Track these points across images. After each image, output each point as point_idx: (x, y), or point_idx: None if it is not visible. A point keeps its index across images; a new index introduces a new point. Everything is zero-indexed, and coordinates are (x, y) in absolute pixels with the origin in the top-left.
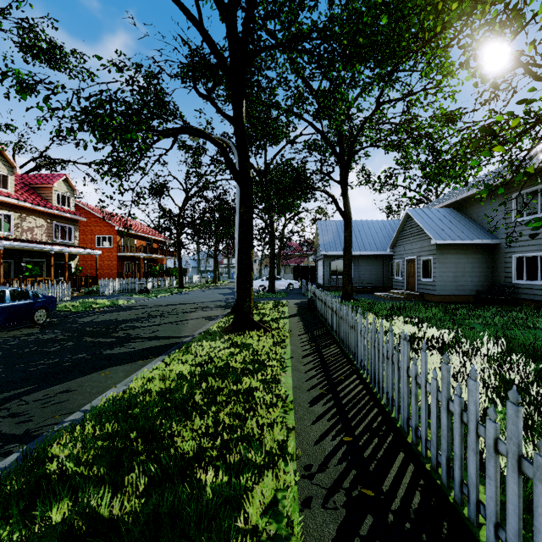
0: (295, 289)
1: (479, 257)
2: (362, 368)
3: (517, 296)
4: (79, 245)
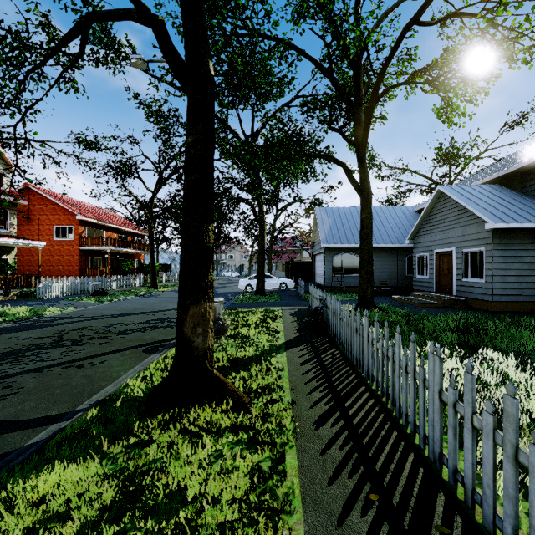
0: (288, 289)
1: None
2: None
3: None
4: (33, 236)
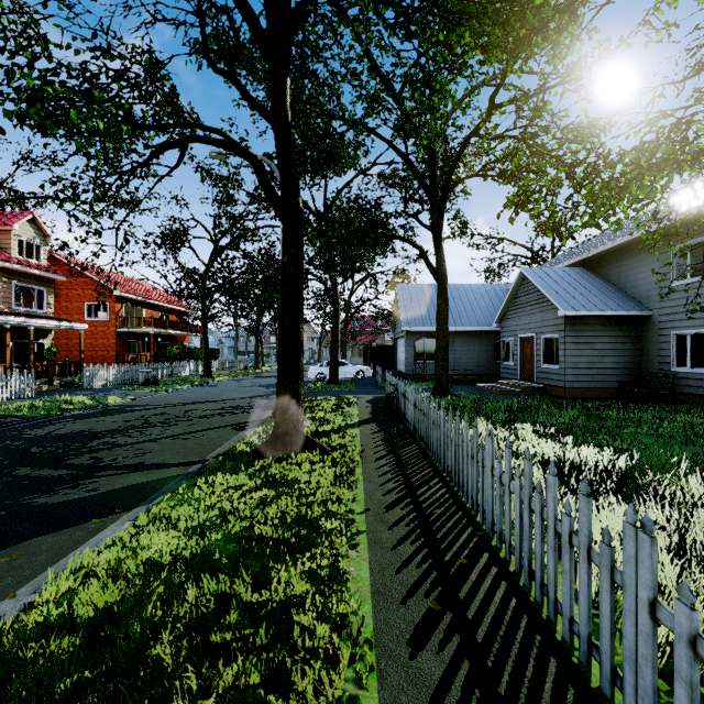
0: (366, 377)
1: (623, 334)
2: (497, 538)
3: (678, 390)
4: (60, 316)
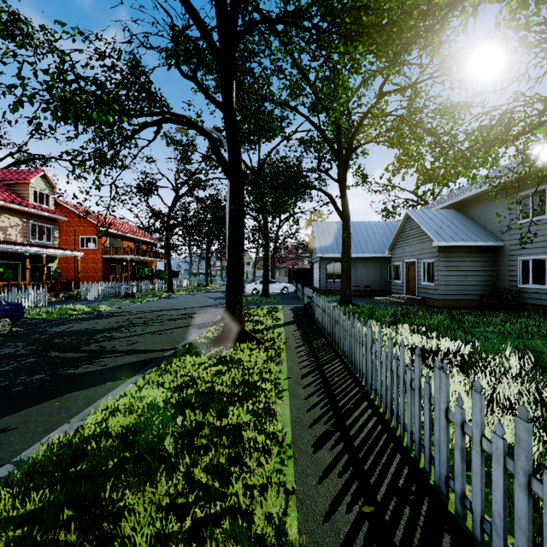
0: (290, 292)
1: (483, 259)
2: (374, 393)
3: (523, 301)
4: (61, 246)
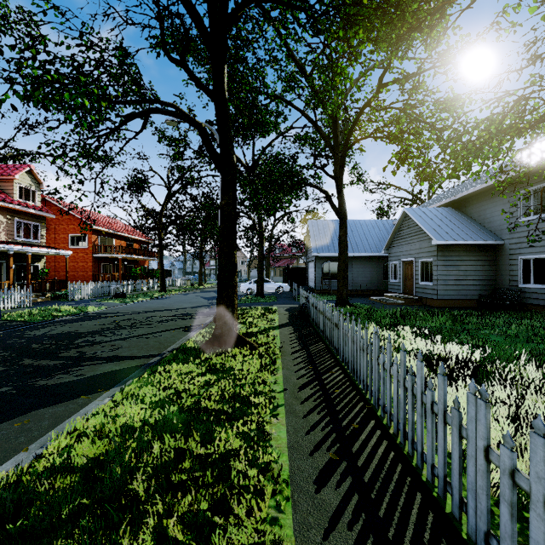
0: (285, 292)
1: (482, 258)
2: (381, 410)
3: (524, 301)
4: (50, 244)
